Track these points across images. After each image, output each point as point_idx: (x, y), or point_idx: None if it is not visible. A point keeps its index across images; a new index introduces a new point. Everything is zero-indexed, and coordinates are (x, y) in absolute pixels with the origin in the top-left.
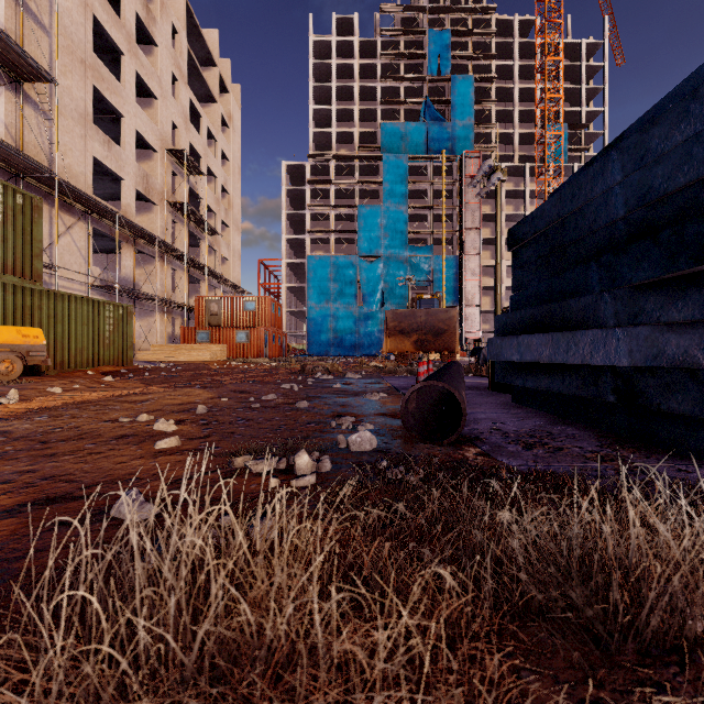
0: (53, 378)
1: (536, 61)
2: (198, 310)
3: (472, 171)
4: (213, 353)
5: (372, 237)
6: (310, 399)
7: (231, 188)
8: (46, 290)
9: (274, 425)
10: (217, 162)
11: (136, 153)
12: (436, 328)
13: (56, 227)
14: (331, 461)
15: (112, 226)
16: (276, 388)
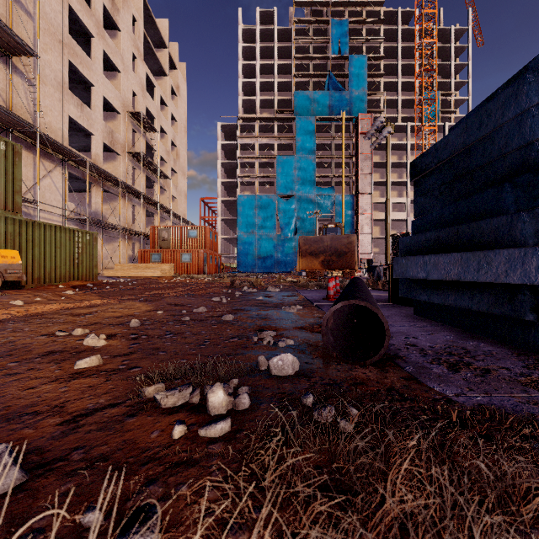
0: (28, 291)
1: (415, 42)
2: (152, 237)
3: (365, 128)
4: (163, 270)
5: (287, 180)
6: (236, 312)
7: (178, 143)
8: (25, 220)
9: (199, 339)
10: (167, 122)
11: (104, 114)
12: (339, 250)
13: (38, 170)
14: (251, 391)
15: (84, 170)
16: (207, 301)
